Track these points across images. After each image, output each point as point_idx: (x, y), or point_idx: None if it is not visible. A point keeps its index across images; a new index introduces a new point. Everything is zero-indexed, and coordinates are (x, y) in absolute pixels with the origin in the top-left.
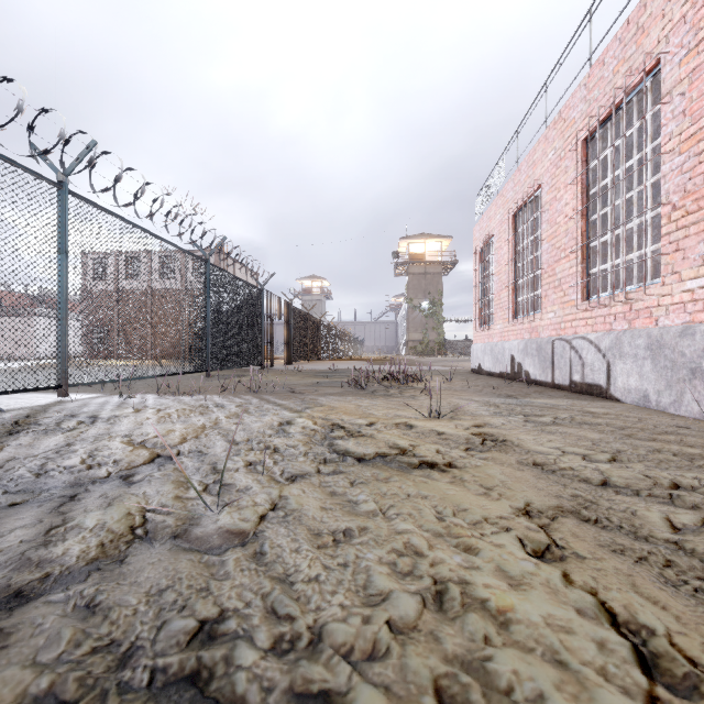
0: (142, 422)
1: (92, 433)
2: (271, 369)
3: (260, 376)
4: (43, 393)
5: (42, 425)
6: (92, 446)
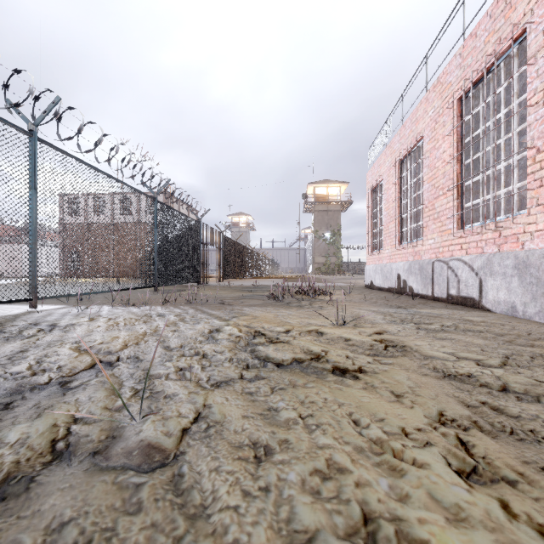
0: (92, 330)
1: (47, 340)
2: (206, 285)
3: (196, 291)
4: (18, 304)
5: (6, 332)
6: (43, 352)
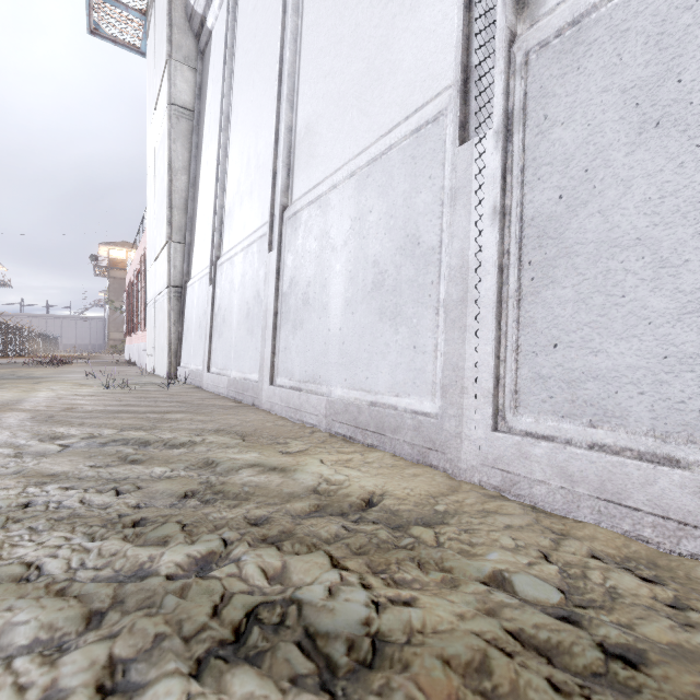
0: None
1: None
2: None
3: None
4: None
5: None
6: None
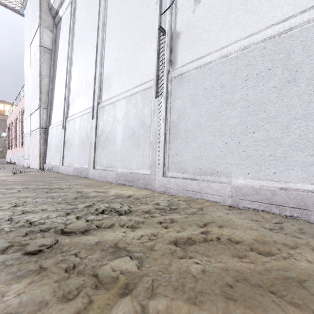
0: None
1: None
2: None
3: None
4: None
5: None
6: None
